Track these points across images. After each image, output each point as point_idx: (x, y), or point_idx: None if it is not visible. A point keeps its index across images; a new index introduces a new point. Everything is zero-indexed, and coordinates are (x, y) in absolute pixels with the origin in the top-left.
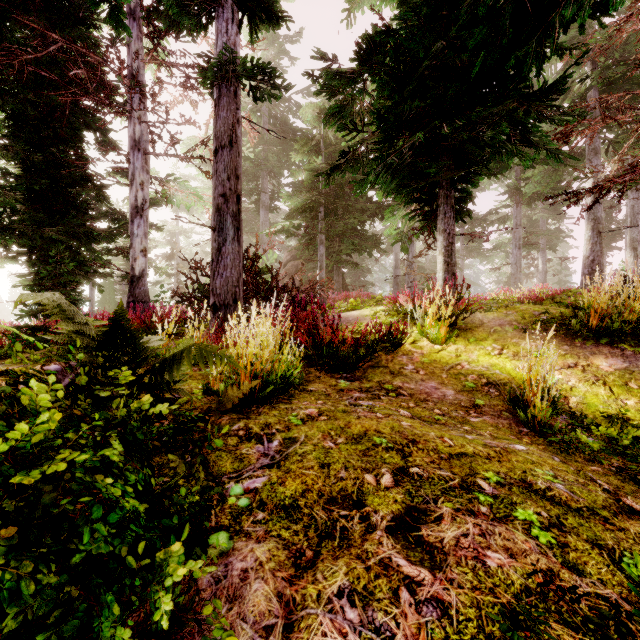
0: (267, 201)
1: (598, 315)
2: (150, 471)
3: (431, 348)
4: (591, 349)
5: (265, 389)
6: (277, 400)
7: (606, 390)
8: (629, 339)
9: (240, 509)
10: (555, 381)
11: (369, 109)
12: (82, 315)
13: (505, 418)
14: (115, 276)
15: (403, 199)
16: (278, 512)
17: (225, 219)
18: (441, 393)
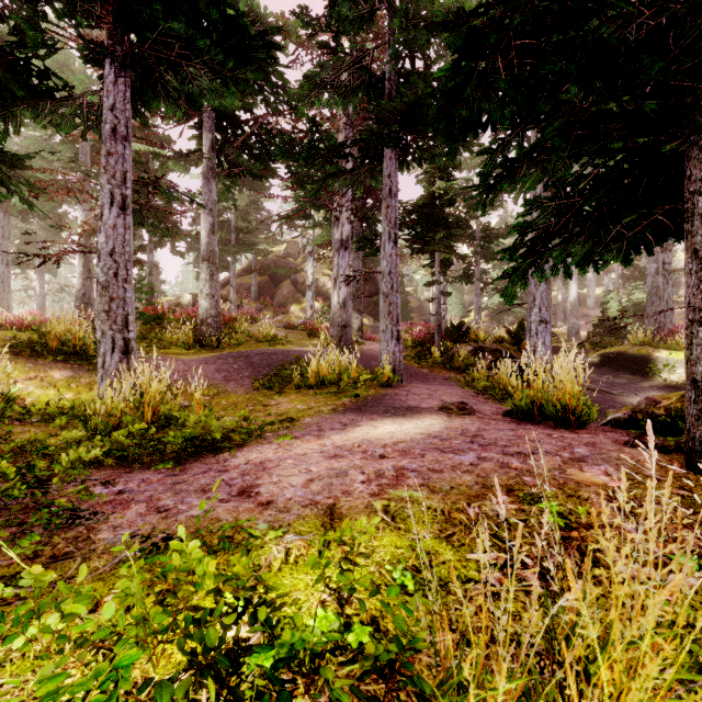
0: None
1: (58, 340)
2: None
3: None
4: (51, 365)
5: None
6: None
7: (55, 390)
8: (77, 357)
9: None
10: (7, 382)
11: None
12: None
13: None
14: None
15: None
16: None
17: None
18: None
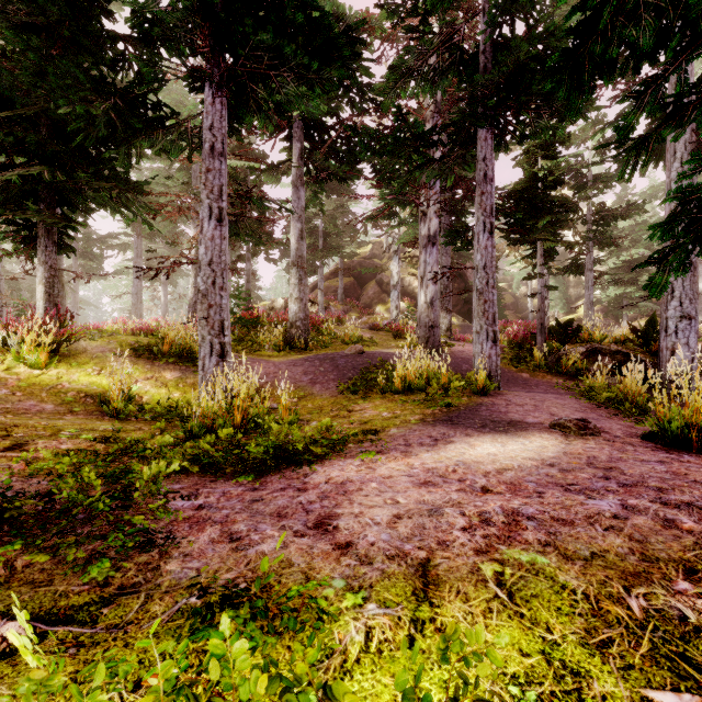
0: None
1: (170, 344)
2: None
3: (30, 373)
4: (164, 366)
5: None
6: None
7: (166, 390)
8: (185, 359)
9: None
10: (127, 383)
11: None
12: None
13: (96, 414)
14: None
15: None
16: None
17: None
18: (41, 406)
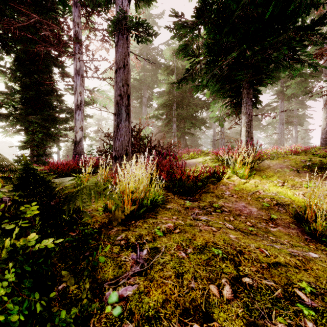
0: (146, 102)
1: None
2: (37, 295)
3: (239, 181)
4: None
5: (141, 208)
6: (148, 216)
7: None
8: None
9: (113, 319)
10: None
11: (201, 46)
12: (12, 165)
13: (293, 228)
14: (69, 141)
15: (221, 96)
16: (143, 324)
17: (121, 108)
18: (248, 210)
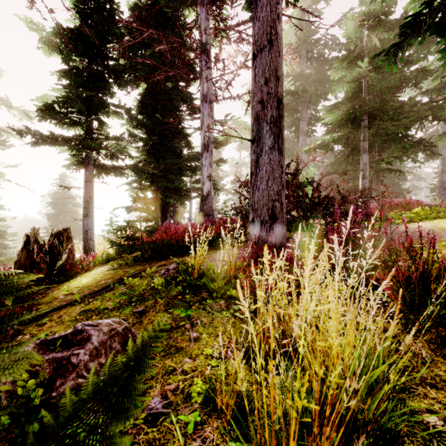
0: (305, 128)
1: None
2: None
3: None
4: None
5: None
6: None
7: None
8: None
9: None
10: None
11: None
12: None
13: None
14: (198, 197)
15: None
16: None
17: (263, 127)
18: None
